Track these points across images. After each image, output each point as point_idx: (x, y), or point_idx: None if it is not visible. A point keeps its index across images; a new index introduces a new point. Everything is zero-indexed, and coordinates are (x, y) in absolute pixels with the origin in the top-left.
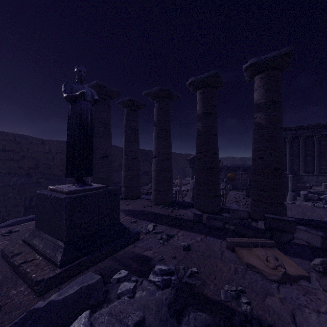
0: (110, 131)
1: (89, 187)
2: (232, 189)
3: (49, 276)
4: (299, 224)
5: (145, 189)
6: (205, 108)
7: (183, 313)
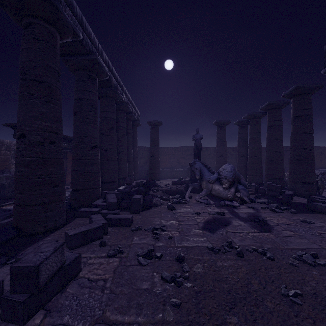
0: (224, 142)
1: None
2: None
3: None
4: None
5: None
6: (268, 123)
7: None
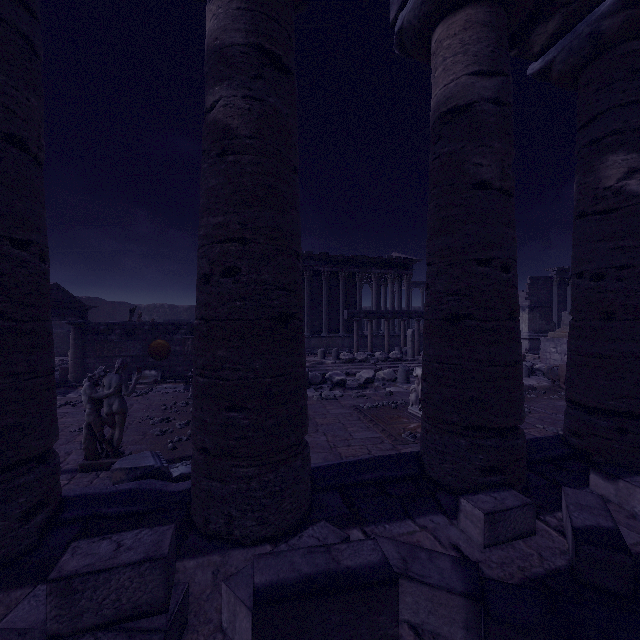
0: None
1: None
2: (164, 378)
3: None
4: (340, 493)
5: None
6: None
7: None
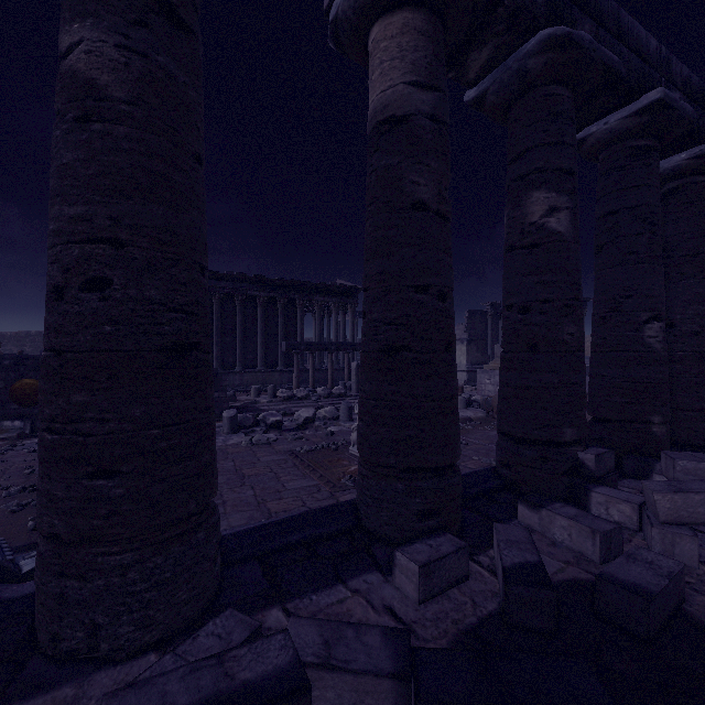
0: None
1: None
2: (35, 431)
3: None
4: (261, 564)
5: None
6: None
7: None
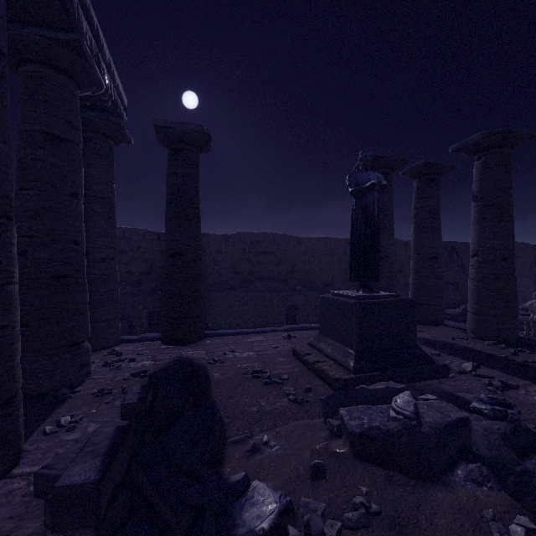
0: (391, 219)
1: (377, 294)
2: None
3: (345, 377)
4: None
5: (451, 314)
6: None
7: (526, 454)
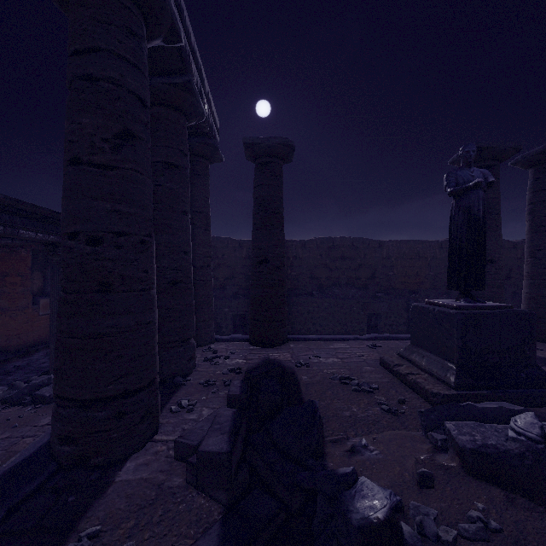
0: (498, 217)
1: (482, 304)
2: None
3: (444, 393)
4: None
5: None
6: None
7: None
